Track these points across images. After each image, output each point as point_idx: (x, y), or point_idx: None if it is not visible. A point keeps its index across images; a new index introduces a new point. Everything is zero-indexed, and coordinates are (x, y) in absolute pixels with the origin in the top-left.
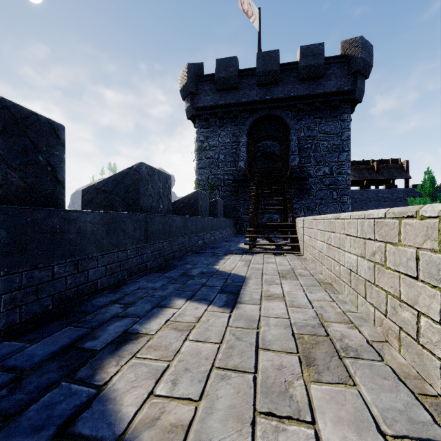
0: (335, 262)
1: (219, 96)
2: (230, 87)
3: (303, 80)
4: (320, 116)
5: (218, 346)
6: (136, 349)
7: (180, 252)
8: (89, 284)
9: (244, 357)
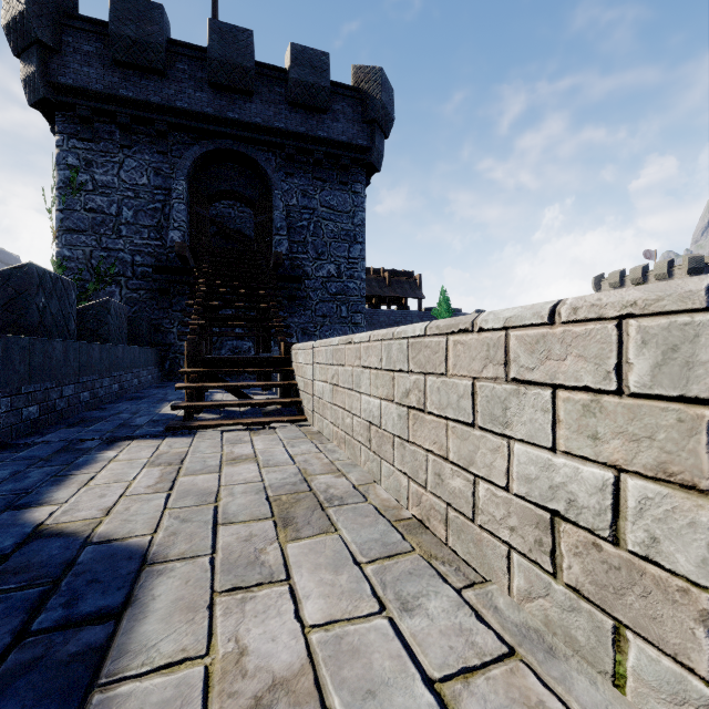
0: (448, 465)
1: (120, 76)
2: (148, 67)
3: (296, 107)
4: (322, 178)
5: None
6: None
7: None
8: None
9: None
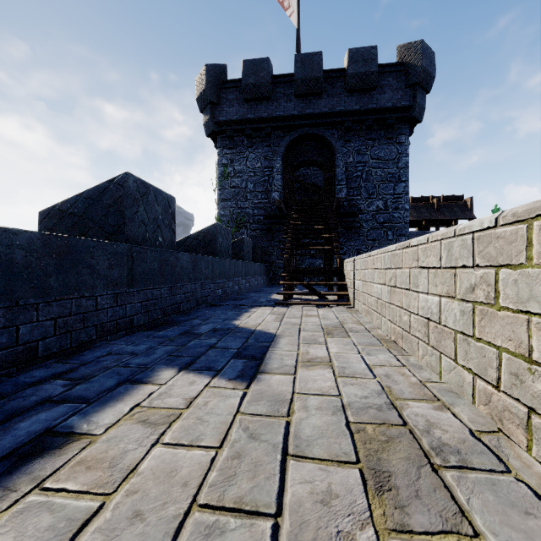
0: (403, 311)
1: (247, 107)
2: (261, 97)
3: (352, 92)
4: (372, 138)
5: (214, 454)
6: (54, 467)
7: (188, 304)
8: (19, 348)
9: (260, 477)
